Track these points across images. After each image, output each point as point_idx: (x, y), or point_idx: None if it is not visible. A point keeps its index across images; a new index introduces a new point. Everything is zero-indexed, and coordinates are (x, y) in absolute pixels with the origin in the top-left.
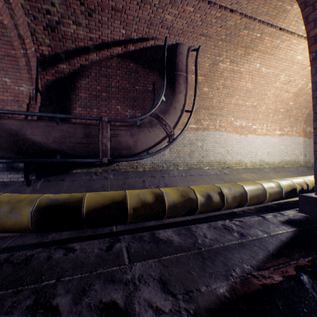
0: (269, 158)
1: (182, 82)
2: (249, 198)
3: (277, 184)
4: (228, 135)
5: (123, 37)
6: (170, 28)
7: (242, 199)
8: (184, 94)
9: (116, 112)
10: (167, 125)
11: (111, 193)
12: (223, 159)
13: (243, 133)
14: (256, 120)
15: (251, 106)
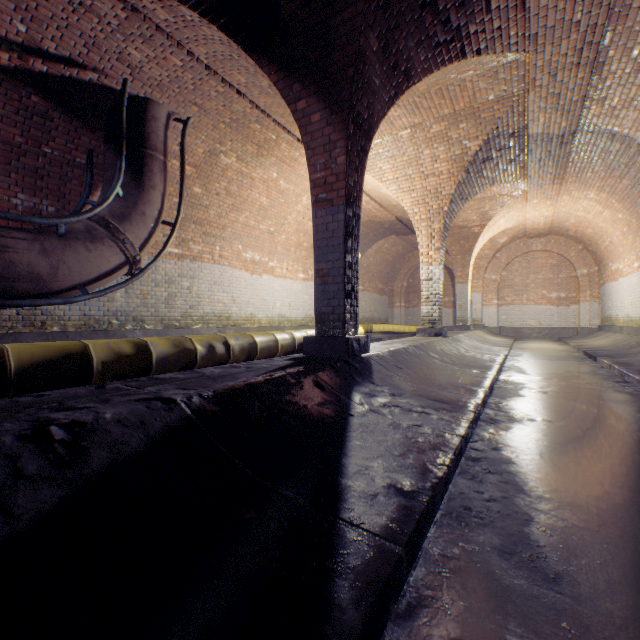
0: (291, 313)
1: (157, 170)
2: (260, 350)
3: (291, 334)
4: (235, 274)
5: (18, 37)
6: (135, 69)
7: (252, 351)
8: (162, 192)
9: None
10: (129, 242)
11: (58, 344)
12: (227, 311)
13: (257, 272)
14: (275, 254)
15: (268, 232)
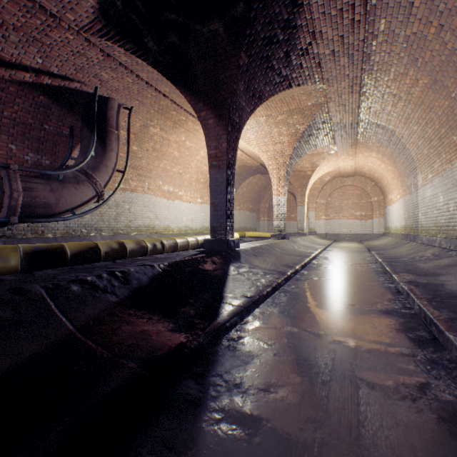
0: (193, 224)
1: (114, 139)
2: (180, 247)
3: (196, 238)
4: (157, 200)
5: (37, 65)
6: (103, 82)
7: (175, 247)
8: (117, 153)
9: (9, 153)
10: (99, 183)
11: (84, 243)
12: (152, 224)
13: (171, 198)
14: (183, 187)
15: (178, 173)
